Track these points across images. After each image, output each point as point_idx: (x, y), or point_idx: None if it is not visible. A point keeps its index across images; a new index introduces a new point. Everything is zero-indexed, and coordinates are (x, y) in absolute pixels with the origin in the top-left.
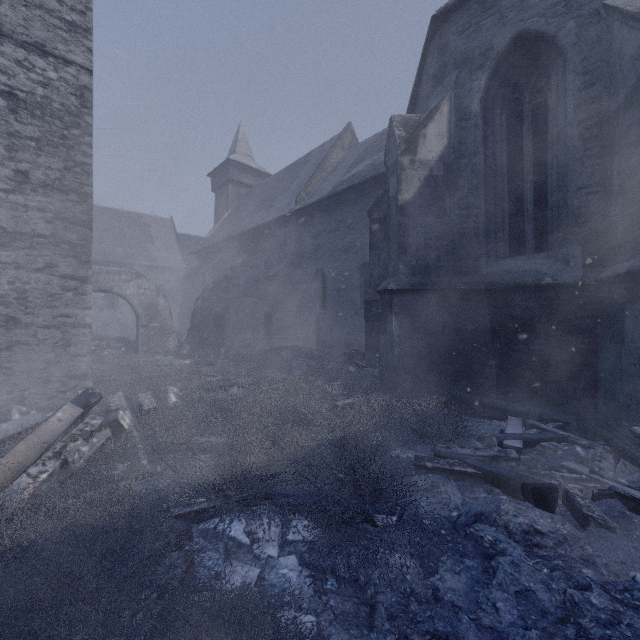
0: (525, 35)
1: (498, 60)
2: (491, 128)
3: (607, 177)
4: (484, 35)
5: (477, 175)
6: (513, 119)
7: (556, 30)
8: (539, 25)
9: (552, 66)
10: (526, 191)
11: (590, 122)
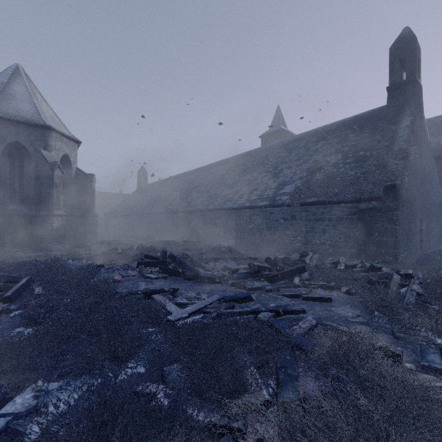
0: (19, 143)
1: (9, 144)
2: (5, 163)
3: (41, 190)
4: (4, 134)
5: (0, 177)
6: (12, 162)
7: (28, 148)
8: (23, 143)
9: (26, 154)
10: (17, 186)
11: (37, 176)
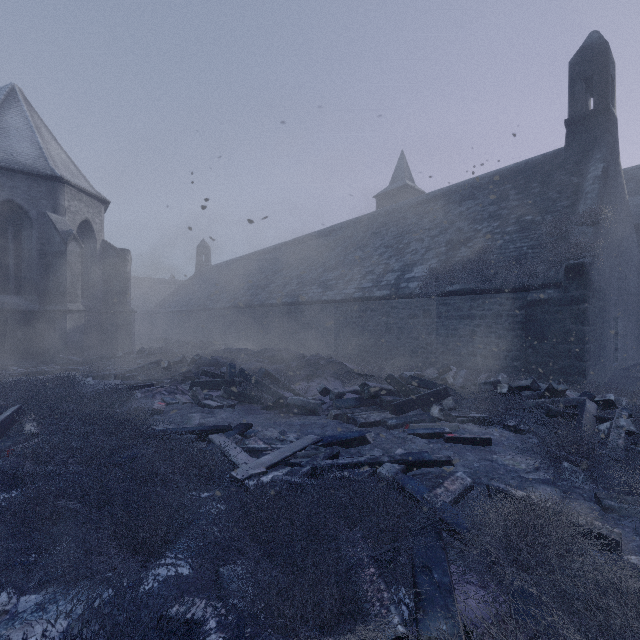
0: (14, 202)
1: None
2: None
3: (48, 274)
4: None
5: None
6: (4, 230)
7: (29, 210)
8: (21, 203)
9: (25, 220)
10: (11, 266)
11: (42, 252)
